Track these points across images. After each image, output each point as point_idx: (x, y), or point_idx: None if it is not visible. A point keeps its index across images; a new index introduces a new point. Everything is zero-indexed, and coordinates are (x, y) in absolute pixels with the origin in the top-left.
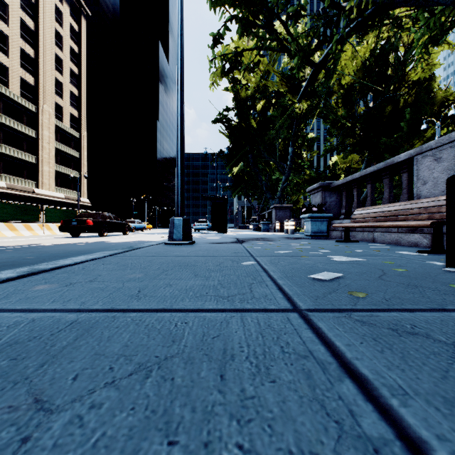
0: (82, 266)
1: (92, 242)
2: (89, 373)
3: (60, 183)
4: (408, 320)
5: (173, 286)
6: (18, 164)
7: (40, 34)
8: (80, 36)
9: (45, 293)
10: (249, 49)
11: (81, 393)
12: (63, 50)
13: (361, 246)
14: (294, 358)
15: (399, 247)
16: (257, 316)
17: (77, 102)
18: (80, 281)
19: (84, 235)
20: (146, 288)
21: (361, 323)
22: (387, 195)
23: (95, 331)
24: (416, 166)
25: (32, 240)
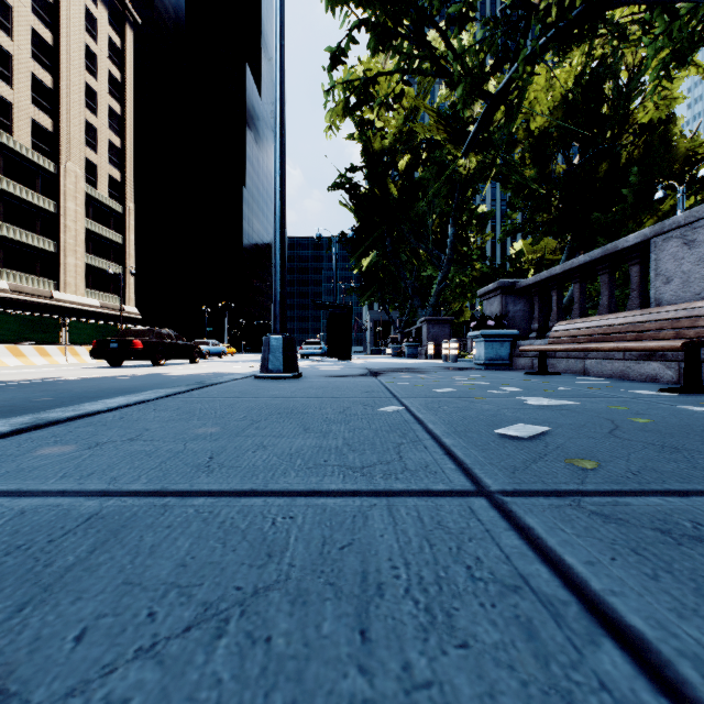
0: (120, 413)
1: (140, 374)
2: (109, 626)
3: (93, 282)
4: (683, 512)
5: (269, 449)
6: (27, 254)
7: (61, 52)
8: (124, 55)
9: (52, 461)
10: (388, 72)
11: (87, 674)
12: (98, 76)
13: (567, 381)
14: (496, 592)
15: (628, 382)
16: (416, 505)
17: (120, 158)
18: (114, 440)
19: (129, 364)
20: (224, 452)
21: (602, 517)
22: (605, 300)
23: (129, 535)
24: (653, 254)
25: (47, 372)
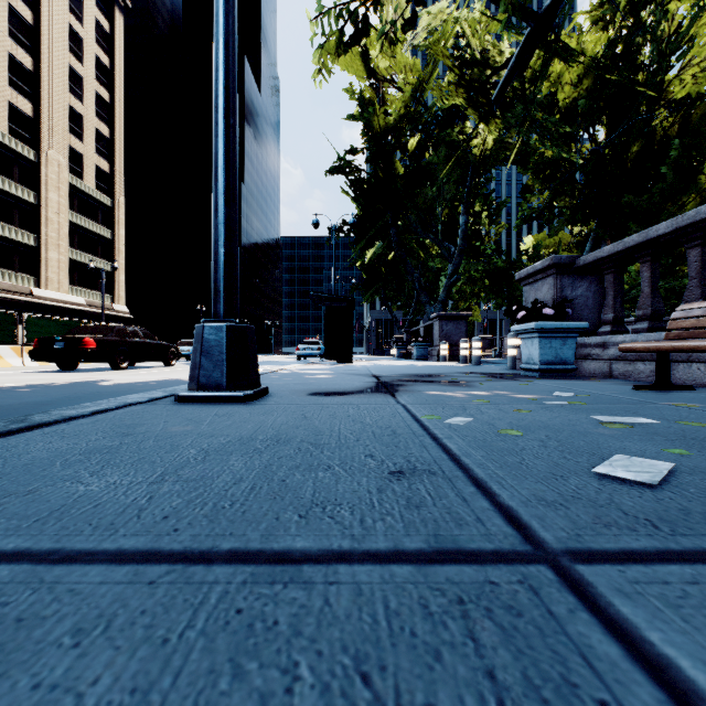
0: None
1: (66, 383)
2: None
3: (79, 279)
4: None
5: None
6: (3, 247)
7: (42, 32)
8: (113, 40)
9: None
10: None
11: None
12: (84, 61)
13: None
14: None
15: None
16: None
17: (108, 148)
18: None
19: (92, 367)
20: None
21: None
22: None
23: None
24: None
25: None
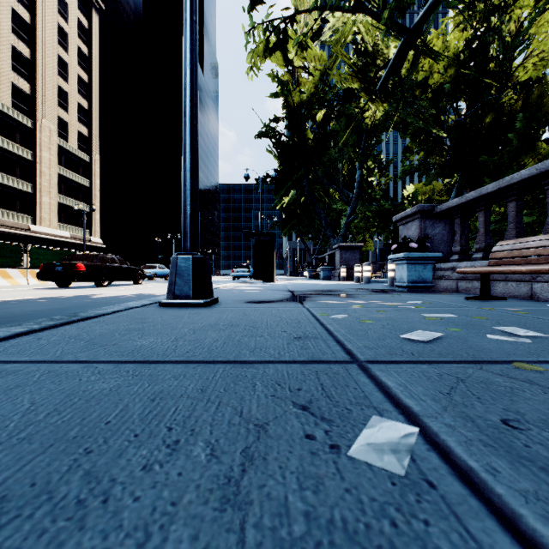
0: None
1: (69, 296)
2: None
3: (65, 218)
4: None
5: None
6: (8, 194)
7: (37, 29)
8: (91, 34)
9: None
10: (309, 9)
11: None
12: (69, 50)
13: (543, 310)
14: None
15: None
16: None
17: (87, 117)
18: None
19: (80, 285)
20: None
21: None
22: None
23: None
24: None
25: None
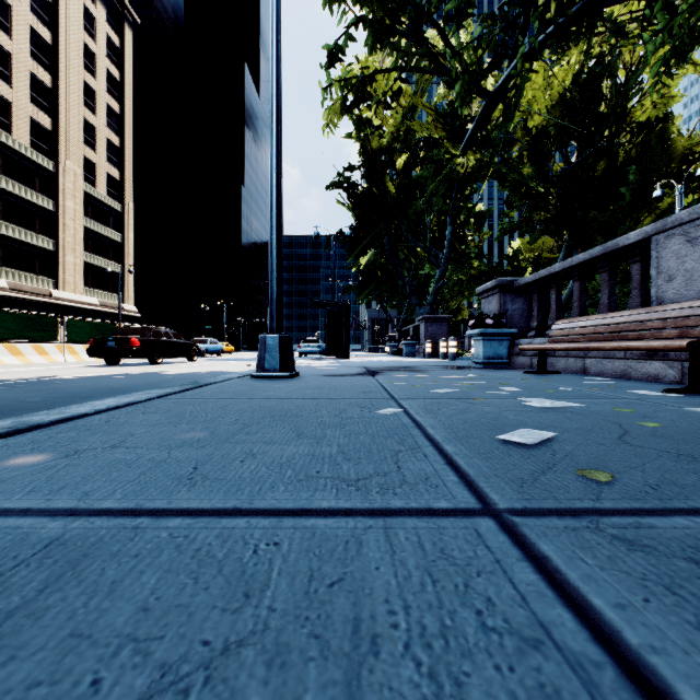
0: (107, 416)
1: (137, 373)
2: None
3: (92, 281)
4: None
5: (258, 458)
6: (26, 252)
7: (60, 51)
8: (123, 55)
9: (24, 472)
10: (386, 70)
11: None
12: (97, 75)
13: (567, 380)
14: (513, 648)
15: (629, 382)
16: (417, 527)
17: (119, 157)
18: (94, 447)
19: (127, 362)
20: (209, 461)
21: (626, 544)
22: (605, 298)
23: (89, 566)
24: (655, 252)
25: (44, 370)
